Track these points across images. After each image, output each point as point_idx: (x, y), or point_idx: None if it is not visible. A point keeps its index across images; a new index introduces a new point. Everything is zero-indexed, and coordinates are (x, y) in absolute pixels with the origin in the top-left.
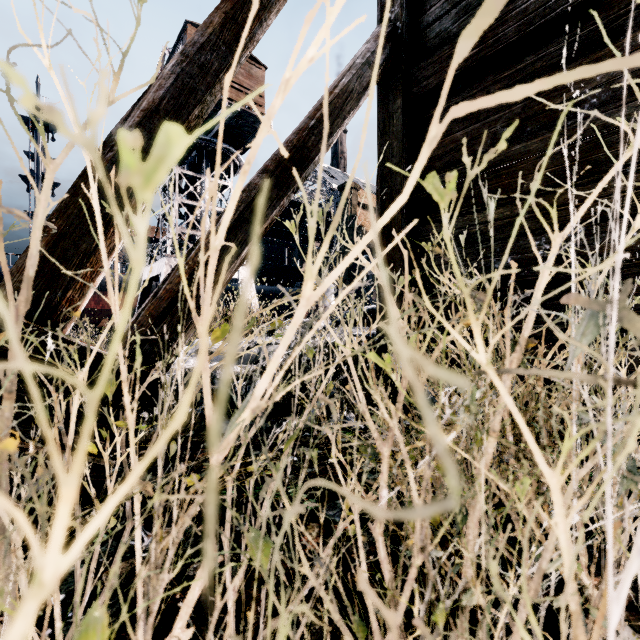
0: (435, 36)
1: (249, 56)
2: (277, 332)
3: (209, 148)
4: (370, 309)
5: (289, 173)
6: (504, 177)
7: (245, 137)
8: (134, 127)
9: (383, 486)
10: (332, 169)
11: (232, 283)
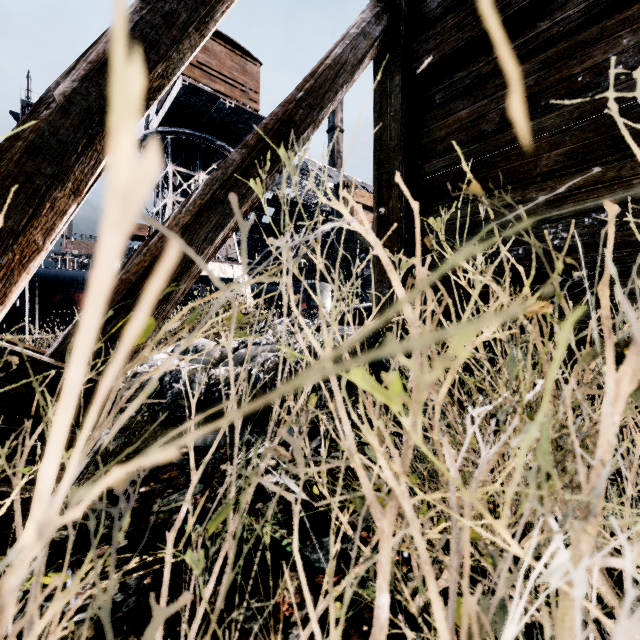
0: (437, 6)
1: (244, 51)
2: (268, 332)
3: (203, 145)
4: (366, 307)
5: (273, 149)
6: (515, 158)
7: (240, 134)
8: (78, 81)
9: (382, 587)
10: (328, 168)
11: (227, 282)
